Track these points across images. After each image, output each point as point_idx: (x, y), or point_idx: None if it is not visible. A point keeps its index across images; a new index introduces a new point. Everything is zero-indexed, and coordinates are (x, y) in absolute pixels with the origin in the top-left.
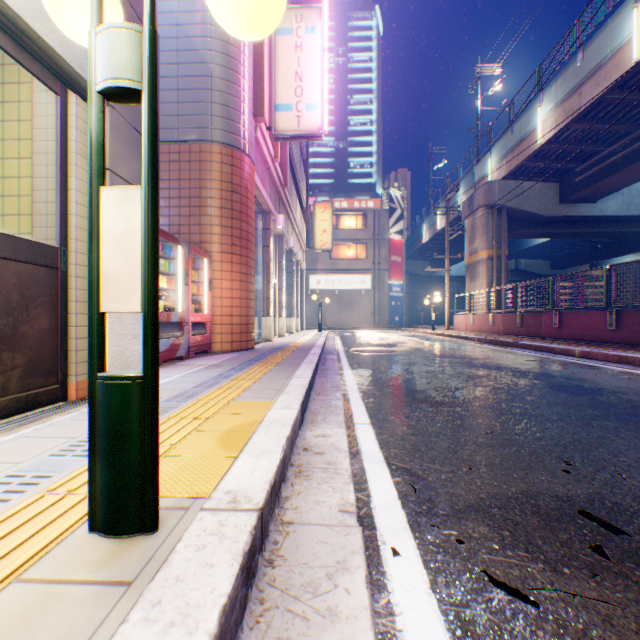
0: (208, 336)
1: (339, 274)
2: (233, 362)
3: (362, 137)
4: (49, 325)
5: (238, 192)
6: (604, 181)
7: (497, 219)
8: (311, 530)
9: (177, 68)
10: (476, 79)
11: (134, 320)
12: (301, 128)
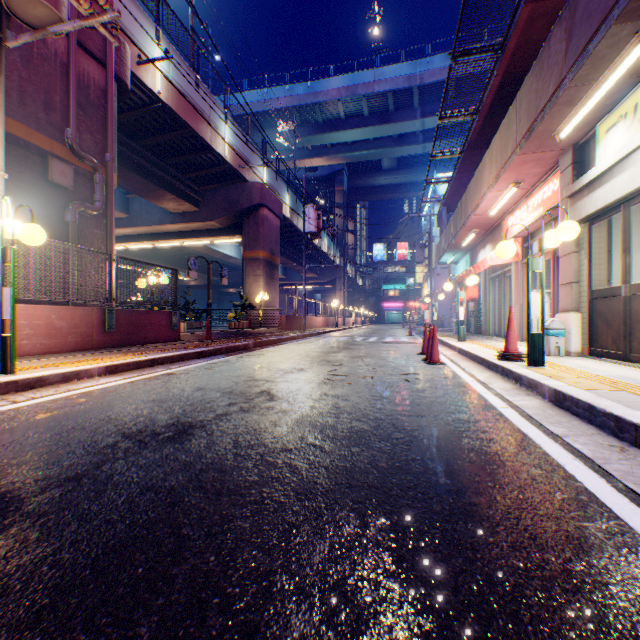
0: None
1: None
2: None
3: None
4: None
5: None
6: None
7: None
8: (497, 381)
9: None
10: None
11: None
12: None
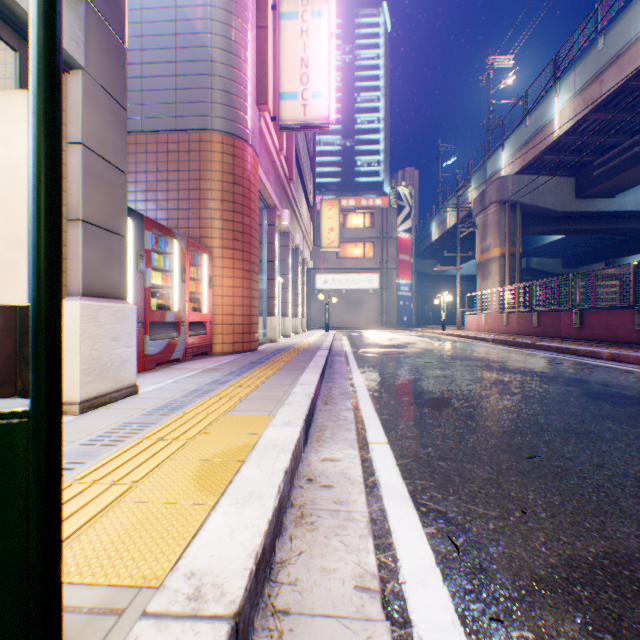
0: (208, 337)
1: (346, 273)
2: (233, 365)
3: (369, 135)
4: (3, 325)
5: (240, 184)
6: (625, 174)
7: (510, 215)
8: (315, 628)
9: (176, 53)
10: (488, 72)
11: (114, 319)
12: (307, 117)
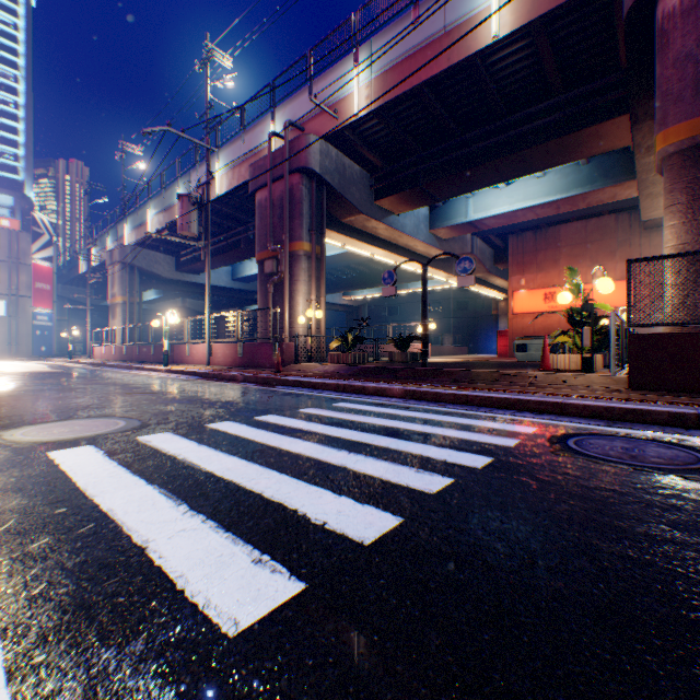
0: None
1: None
2: None
3: (2, 117)
4: None
5: None
6: (196, 265)
7: (133, 274)
8: None
9: None
10: (123, 153)
11: None
12: None
